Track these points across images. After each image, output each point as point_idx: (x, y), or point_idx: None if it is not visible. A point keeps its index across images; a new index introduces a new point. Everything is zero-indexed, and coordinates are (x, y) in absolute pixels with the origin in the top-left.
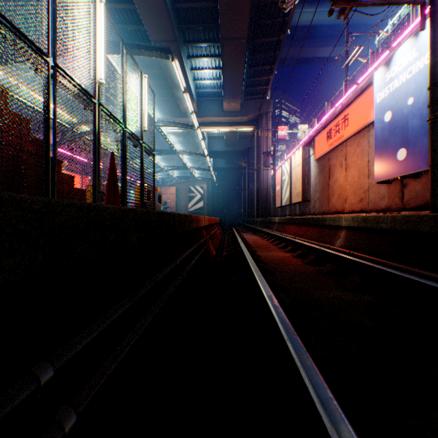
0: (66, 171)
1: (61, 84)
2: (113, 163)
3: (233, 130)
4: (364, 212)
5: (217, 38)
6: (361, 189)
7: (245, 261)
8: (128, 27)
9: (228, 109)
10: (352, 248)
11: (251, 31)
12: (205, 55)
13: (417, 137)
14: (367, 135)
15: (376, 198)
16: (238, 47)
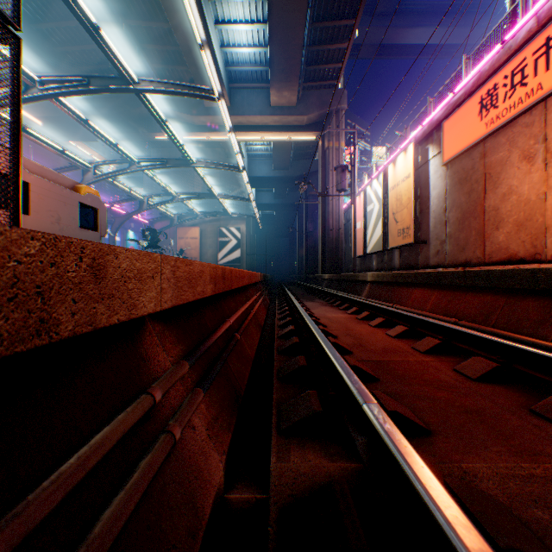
0: None
1: None
2: None
3: (285, 139)
4: None
5: None
6: None
7: None
8: None
9: (277, 103)
10: None
11: None
12: None
13: None
14: None
15: None
16: None
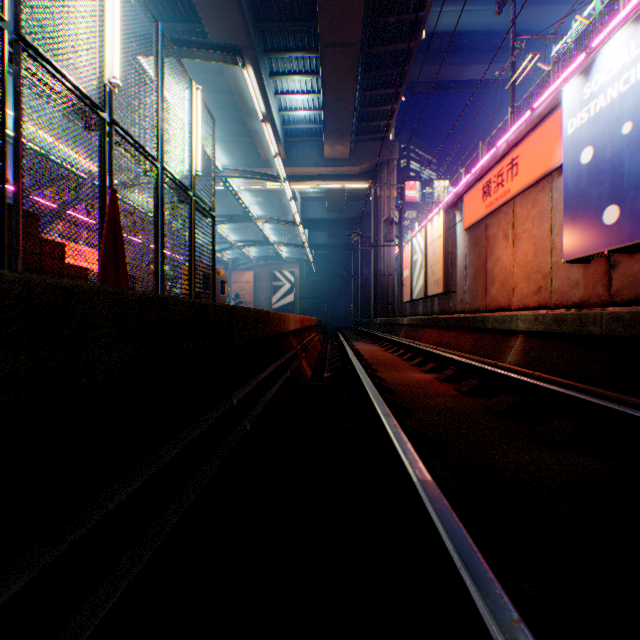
0: (42, 232)
1: (31, 74)
2: (113, 210)
3: (338, 187)
4: (544, 308)
5: (314, 45)
6: (539, 273)
7: (361, 391)
8: (178, 26)
9: (331, 156)
10: (535, 366)
11: (366, 33)
12: (297, 72)
13: (639, 186)
14: (550, 187)
15: (565, 286)
16: (347, 58)
